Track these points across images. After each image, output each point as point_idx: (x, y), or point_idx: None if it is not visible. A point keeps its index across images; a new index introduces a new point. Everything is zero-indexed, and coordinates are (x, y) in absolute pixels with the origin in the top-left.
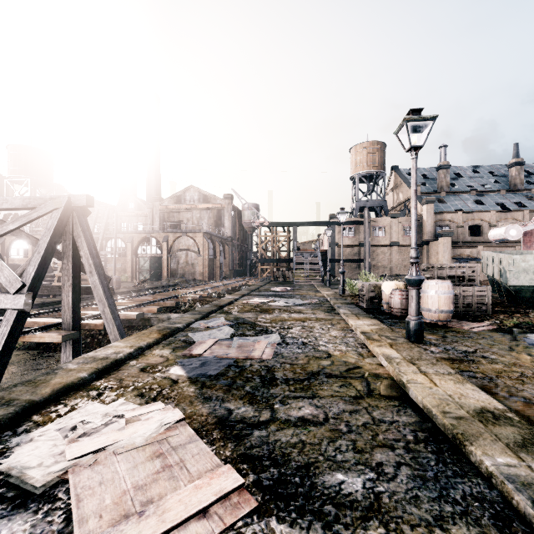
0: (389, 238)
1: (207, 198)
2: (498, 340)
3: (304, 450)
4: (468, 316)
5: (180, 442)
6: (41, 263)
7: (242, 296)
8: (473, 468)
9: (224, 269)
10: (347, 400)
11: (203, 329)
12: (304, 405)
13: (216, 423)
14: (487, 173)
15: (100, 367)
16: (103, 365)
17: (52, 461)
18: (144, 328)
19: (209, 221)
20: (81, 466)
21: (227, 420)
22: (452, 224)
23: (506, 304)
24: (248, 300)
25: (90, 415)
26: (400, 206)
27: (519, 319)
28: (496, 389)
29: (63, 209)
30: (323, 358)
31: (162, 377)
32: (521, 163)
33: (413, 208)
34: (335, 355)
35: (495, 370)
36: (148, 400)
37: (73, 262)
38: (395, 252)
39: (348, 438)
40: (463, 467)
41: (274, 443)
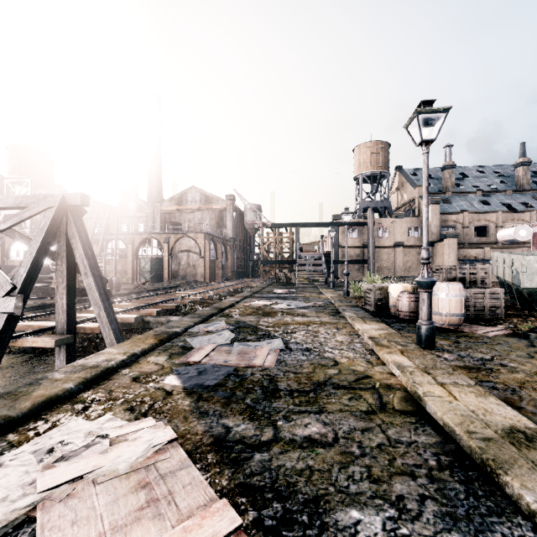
0: (393, 239)
1: (209, 198)
2: (515, 345)
3: (312, 478)
4: (480, 320)
5: (170, 468)
6: (33, 264)
7: (244, 298)
8: (510, 503)
9: (226, 271)
10: (358, 415)
11: (202, 334)
12: (310, 421)
13: (212, 444)
14: (493, 174)
15: (89, 377)
16: (92, 374)
17: (19, 494)
18: (143, 331)
19: (211, 222)
20: (53, 500)
21: (224, 441)
22: (458, 224)
23: (517, 306)
24: (250, 303)
25: (71, 434)
26: (405, 207)
27: (534, 323)
28: (522, 402)
29: (57, 207)
30: (329, 366)
31: (155, 388)
32: (528, 162)
33: (424, 205)
34: (343, 363)
35: (517, 381)
36: (137, 416)
37: (67, 263)
38: (399, 253)
39: (361, 463)
40: (498, 502)
41: (278, 469)
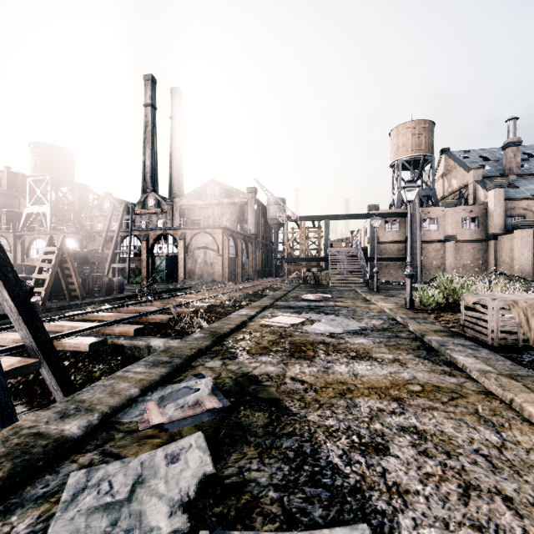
0: (443, 232)
1: (229, 192)
2: None
3: None
4: None
5: None
6: None
7: (262, 310)
8: None
9: (247, 270)
10: None
11: (134, 442)
12: None
13: None
14: None
15: None
16: None
17: None
18: (112, 360)
19: (231, 217)
20: None
21: None
22: (528, 213)
23: None
24: (269, 320)
25: None
26: (453, 195)
27: None
28: None
29: None
30: None
31: None
32: None
33: None
34: None
35: None
36: None
37: None
38: (450, 249)
39: None
40: None
41: None
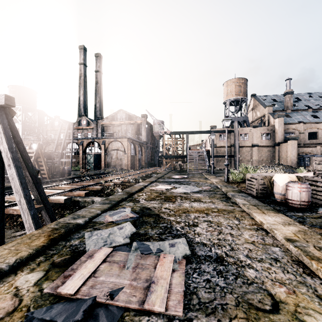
0: (251, 141)
1: (130, 117)
2: None
3: None
4: None
5: None
6: None
7: (150, 183)
8: None
9: (142, 162)
10: None
11: (104, 226)
12: None
13: None
14: (318, 97)
15: None
16: None
17: None
18: (74, 208)
19: (132, 131)
20: None
21: None
22: (296, 131)
23: None
24: (154, 187)
25: None
26: (258, 120)
27: None
28: None
29: None
30: (268, 312)
31: None
32: None
33: None
34: (284, 302)
35: None
36: None
37: None
38: (255, 151)
39: None
40: None
41: None
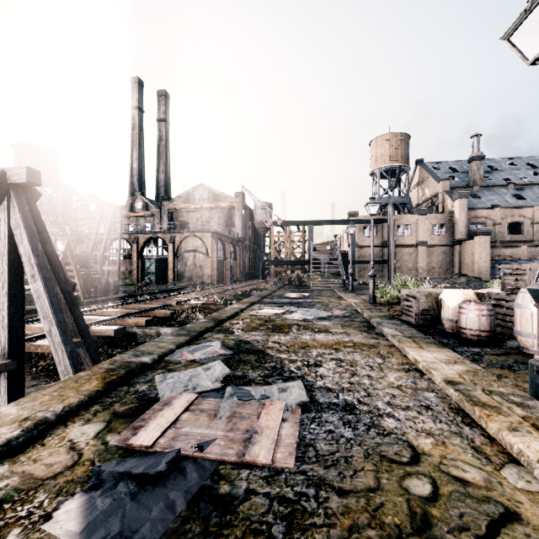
0: (415, 237)
1: (217, 196)
2: None
3: None
4: None
5: None
6: None
7: (250, 305)
8: None
9: (235, 272)
10: None
11: (182, 366)
12: None
13: None
14: (525, 165)
15: None
16: None
17: None
18: (128, 345)
19: (219, 221)
20: None
21: None
22: (488, 221)
23: None
24: (257, 311)
25: None
26: (426, 203)
27: None
28: None
29: None
30: (405, 464)
31: None
32: None
33: None
34: (428, 454)
35: None
36: None
37: (9, 262)
38: (422, 253)
39: None
40: None
41: None
